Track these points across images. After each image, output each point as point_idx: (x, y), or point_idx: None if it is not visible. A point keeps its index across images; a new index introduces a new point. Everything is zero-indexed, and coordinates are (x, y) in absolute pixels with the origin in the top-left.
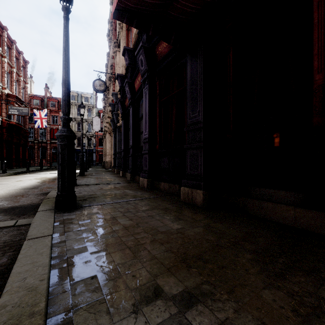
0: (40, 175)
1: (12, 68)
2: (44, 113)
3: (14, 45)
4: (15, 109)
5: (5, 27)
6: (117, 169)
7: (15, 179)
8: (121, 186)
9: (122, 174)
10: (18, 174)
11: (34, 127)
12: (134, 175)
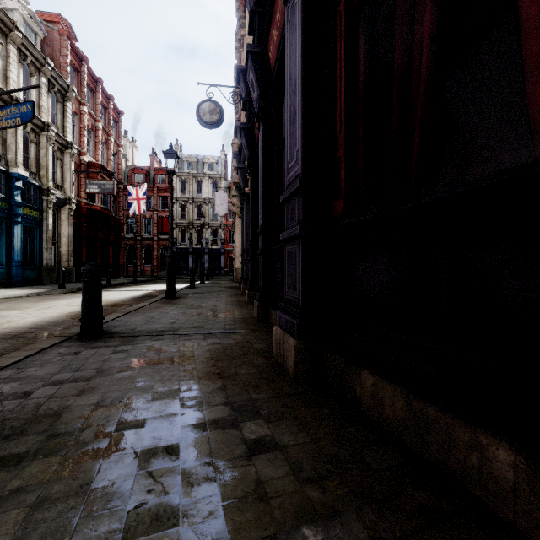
0: (107, 295)
1: (97, 122)
2: (143, 191)
3: (100, 87)
4: (96, 184)
5: (85, 57)
6: (244, 284)
7: (49, 303)
8: (215, 348)
9: (249, 298)
10: (80, 292)
11: (136, 215)
12: (269, 306)
